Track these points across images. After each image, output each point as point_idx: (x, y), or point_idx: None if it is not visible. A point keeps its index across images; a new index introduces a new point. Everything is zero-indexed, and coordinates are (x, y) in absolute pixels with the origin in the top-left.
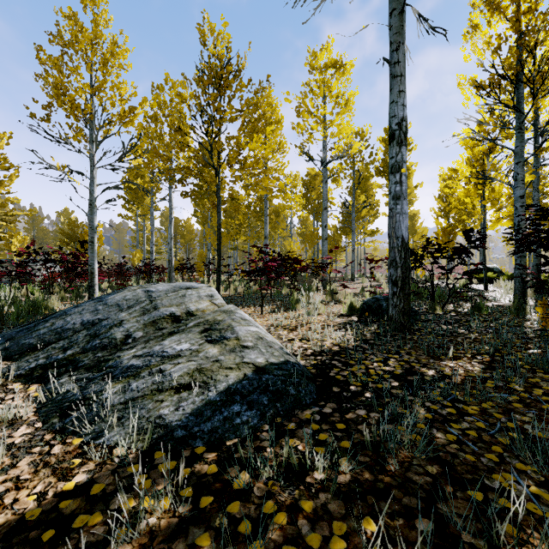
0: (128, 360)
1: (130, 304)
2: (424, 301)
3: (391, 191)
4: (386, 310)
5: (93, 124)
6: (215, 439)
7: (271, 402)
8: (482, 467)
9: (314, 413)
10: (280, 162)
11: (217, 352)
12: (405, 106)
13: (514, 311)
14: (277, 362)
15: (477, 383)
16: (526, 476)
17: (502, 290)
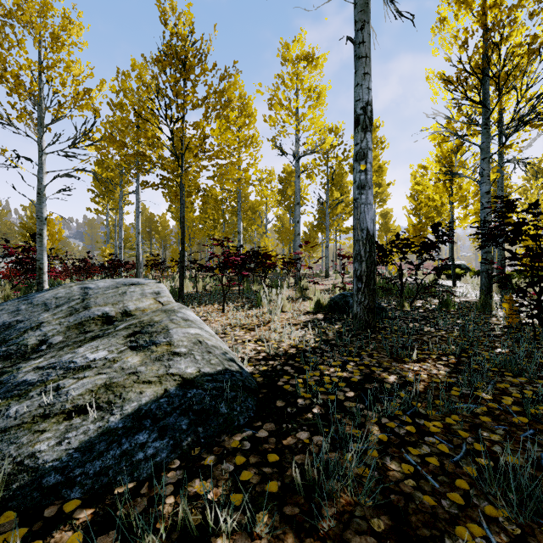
0: (24, 374)
1: (60, 303)
2: (393, 297)
3: (356, 180)
4: (352, 307)
5: (41, 105)
6: (101, 486)
7: (192, 426)
8: (443, 514)
9: (244, 439)
10: (254, 156)
11: (138, 362)
12: (370, 90)
13: (480, 307)
14: (212, 372)
15: (440, 394)
16: (498, 527)
17: (469, 286)
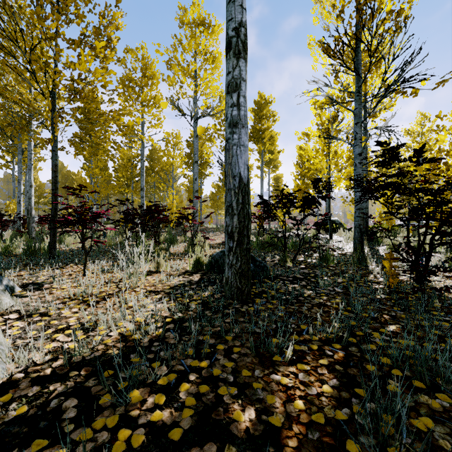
0: None
1: None
2: (279, 251)
3: (227, 116)
4: None
5: None
6: None
7: None
8: None
9: None
10: (158, 118)
11: None
12: (244, 9)
13: (357, 262)
14: None
15: None
16: None
17: (342, 238)
